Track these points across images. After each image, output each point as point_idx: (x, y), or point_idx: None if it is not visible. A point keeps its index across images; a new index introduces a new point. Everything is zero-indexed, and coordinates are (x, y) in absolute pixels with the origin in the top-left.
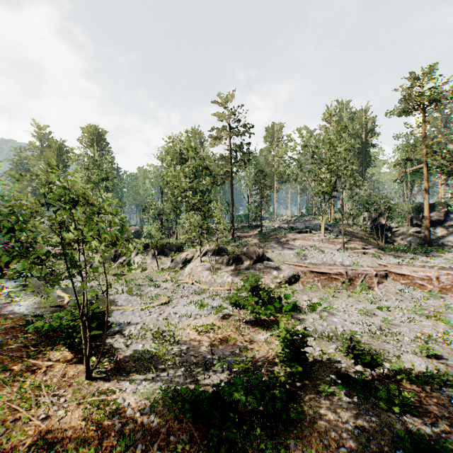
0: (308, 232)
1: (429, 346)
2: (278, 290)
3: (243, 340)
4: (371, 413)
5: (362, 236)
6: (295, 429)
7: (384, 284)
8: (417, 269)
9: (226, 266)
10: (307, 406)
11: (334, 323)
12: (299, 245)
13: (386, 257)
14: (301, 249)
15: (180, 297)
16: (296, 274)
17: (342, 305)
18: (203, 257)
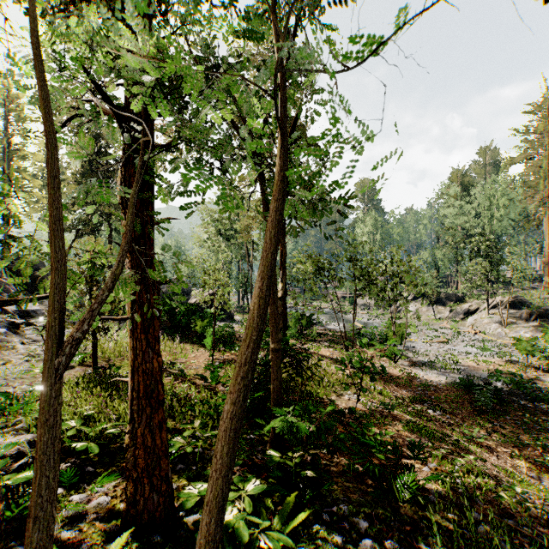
0: None
1: None
2: None
3: (525, 377)
4: None
5: None
6: None
7: None
8: None
9: (524, 321)
10: None
11: None
12: None
13: None
14: None
15: (459, 341)
16: None
17: None
18: (491, 310)
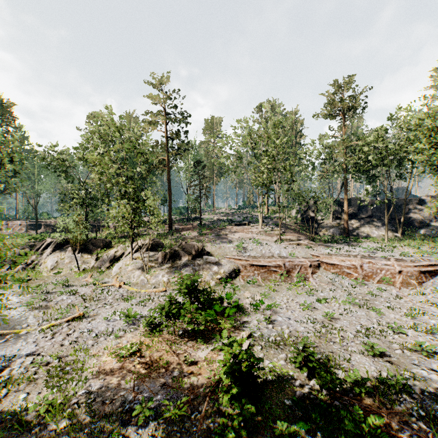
0: (246, 224)
1: (371, 341)
2: (219, 287)
3: (178, 361)
4: None
5: (294, 227)
6: None
7: (317, 274)
8: (345, 258)
9: (161, 263)
10: None
11: (279, 323)
12: (238, 238)
13: (317, 248)
14: (241, 242)
15: (101, 306)
16: (236, 268)
17: (283, 300)
18: (135, 254)
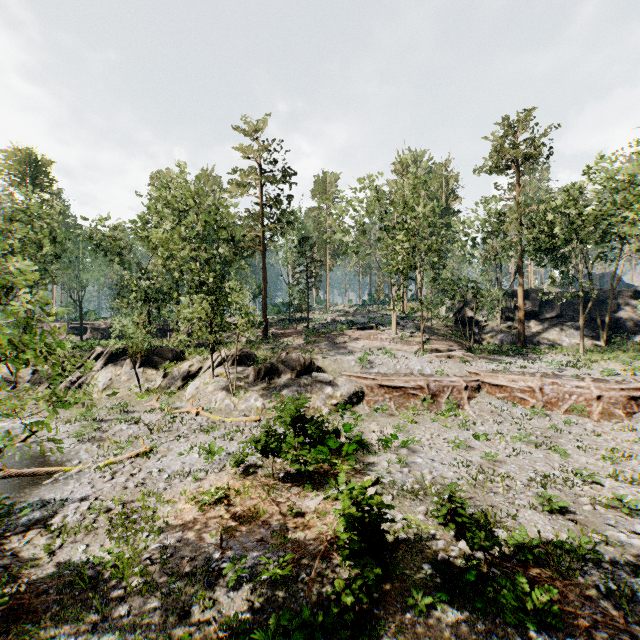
0: (374, 328)
1: (548, 492)
2: (334, 416)
3: (278, 512)
4: (495, 635)
5: (443, 332)
6: None
7: (477, 399)
8: (517, 377)
9: (253, 382)
10: None
11: (418, 466)
12: (362, 348)
13: (477, 362)
14: (366, 353)
15: (173, 439)
16: (359, 390)
17: (425, 435)
18: (217, 369)
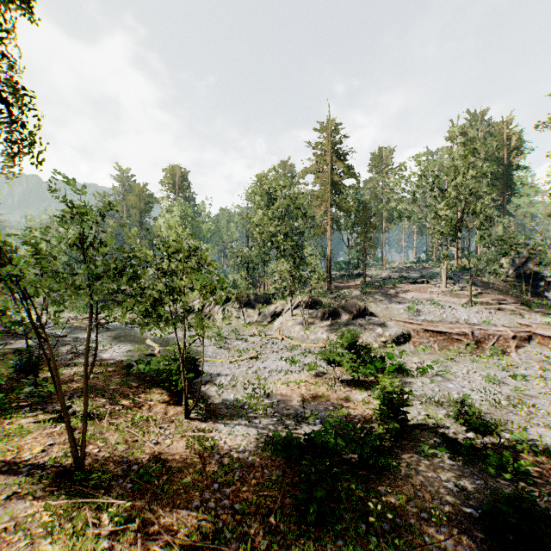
0: (424, 282)
1: None
2: (382, 350)
3: (337, 398)
4: (477, 476)
5: (499, 287)
6: (387, 479)
7: (525, 348)
8: None
9: (320, 321)
10: (403, 463)
11: (448, 388)
12: (411, 299)
13: (531, 315)
14: (414, 303)
15: (269, 352)
16: (406, 332)
17: (462, 370)
18: (294, 311)
